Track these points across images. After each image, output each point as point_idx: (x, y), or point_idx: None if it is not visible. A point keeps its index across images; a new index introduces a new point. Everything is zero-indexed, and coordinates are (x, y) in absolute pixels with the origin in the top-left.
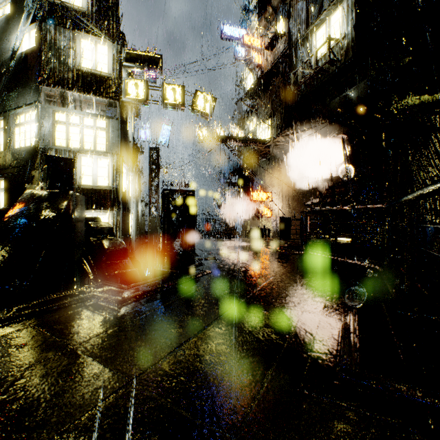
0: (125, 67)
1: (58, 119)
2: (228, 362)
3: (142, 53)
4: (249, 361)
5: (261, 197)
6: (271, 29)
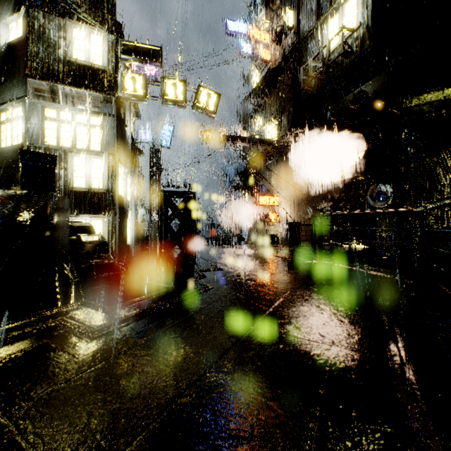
0: (122, 60)
1: (47, 115)
2: (236, 449)
3: (140, 45)
4: (268, 447)
5: (268, 201)
6: (278, 22)
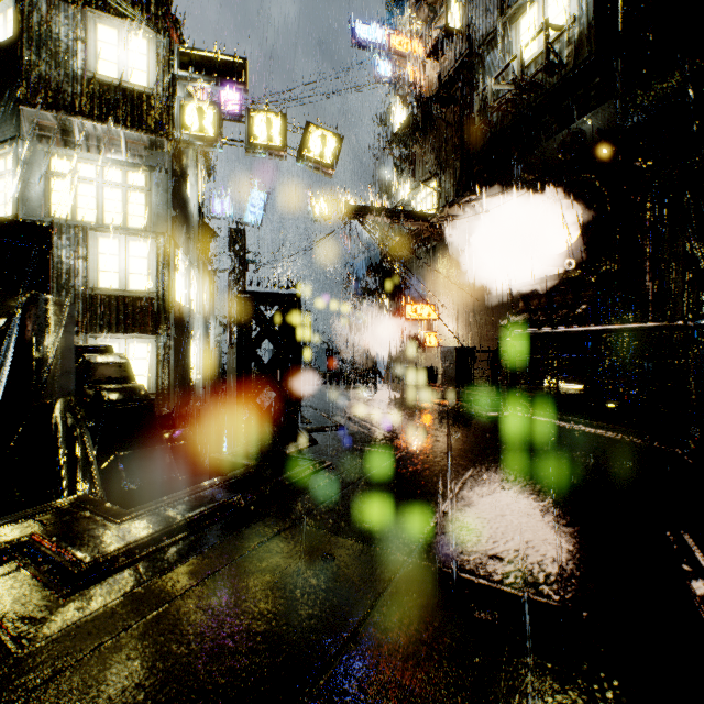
0: (180, 80)
1: (55, 169)
2: None
3: (211, 54)
4: None
5: (420, 313)
6: (437, 23)
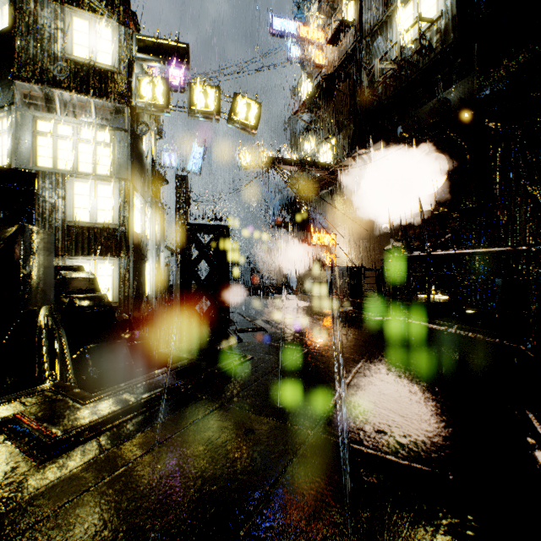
0: (137, 60)
1: (41, 129)
2: None
3: (161, 40)
4: None
5: (323, 240)
6: (335, 17)
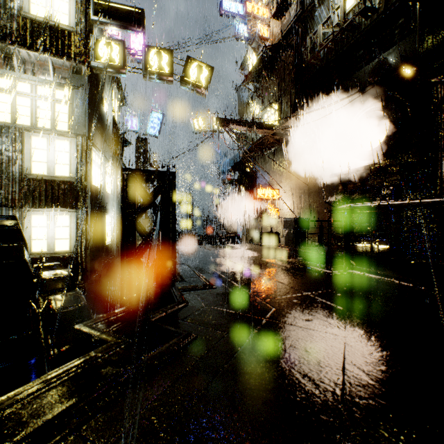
0: (95, 23)
1: None
2: None
3: (117, 5)
4: None
5: (267, 195)
6: None
